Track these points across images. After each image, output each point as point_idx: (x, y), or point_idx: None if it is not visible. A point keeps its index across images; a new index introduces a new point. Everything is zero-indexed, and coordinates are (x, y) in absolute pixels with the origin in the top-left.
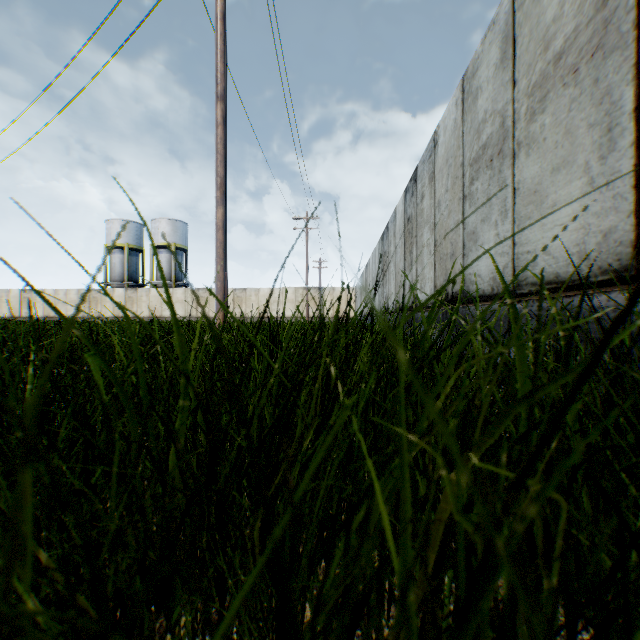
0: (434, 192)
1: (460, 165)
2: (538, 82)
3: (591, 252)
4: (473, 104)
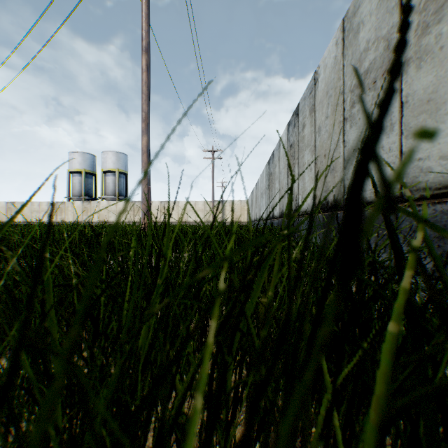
0: (314, 121)
1: (340, 93)
2: None
3: None
4: (354, 38)
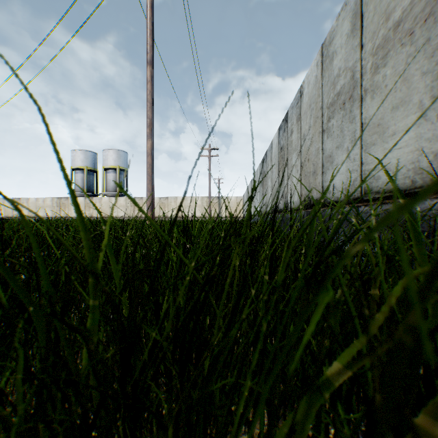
0: (300, 128)
1: (320, 108)
2: (381, 44)
3: (424, 168)
4: (330, 64)
